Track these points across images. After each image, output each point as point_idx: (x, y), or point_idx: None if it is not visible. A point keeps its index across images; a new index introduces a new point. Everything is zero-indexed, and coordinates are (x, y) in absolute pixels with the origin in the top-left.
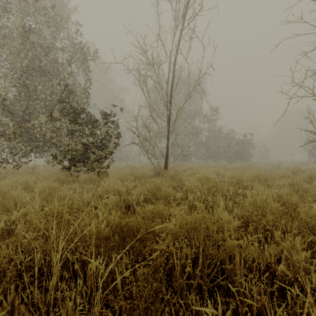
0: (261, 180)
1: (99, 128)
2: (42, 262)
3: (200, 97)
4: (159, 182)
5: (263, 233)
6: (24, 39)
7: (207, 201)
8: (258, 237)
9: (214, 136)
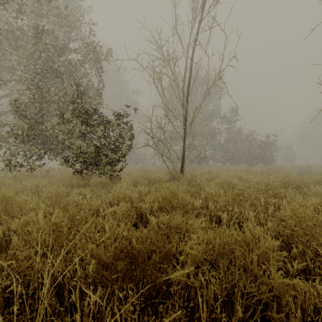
0: (293, 187)
1: (111, 129)
2: (34, 287)
3: (218, 96)
4: (175, 188)
5: (313, 259)
6: (38, 40)
7: (232, 211)
8: (307, 265)
9: (233, 137)
